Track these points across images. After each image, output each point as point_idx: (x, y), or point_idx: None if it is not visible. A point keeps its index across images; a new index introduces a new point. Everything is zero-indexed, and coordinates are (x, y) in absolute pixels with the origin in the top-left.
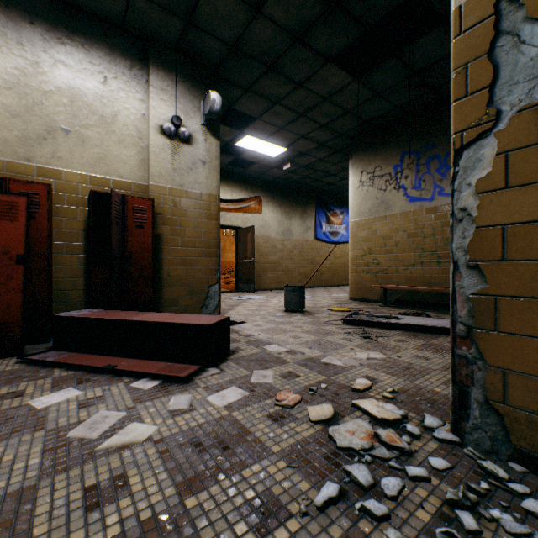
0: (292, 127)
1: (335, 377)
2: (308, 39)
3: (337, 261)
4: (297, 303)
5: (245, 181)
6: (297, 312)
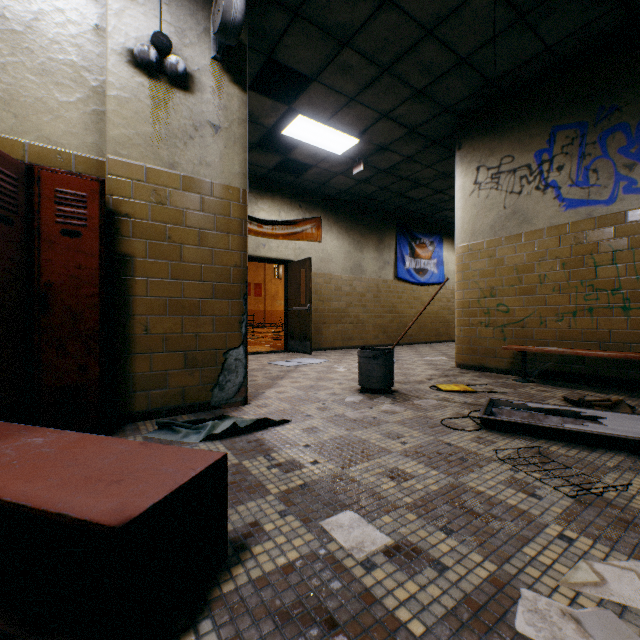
0: (368, 96)
1: None
2: None
3: (425, 310)
4: (381, 378)
5: (299, 196)
6: (381, 393)
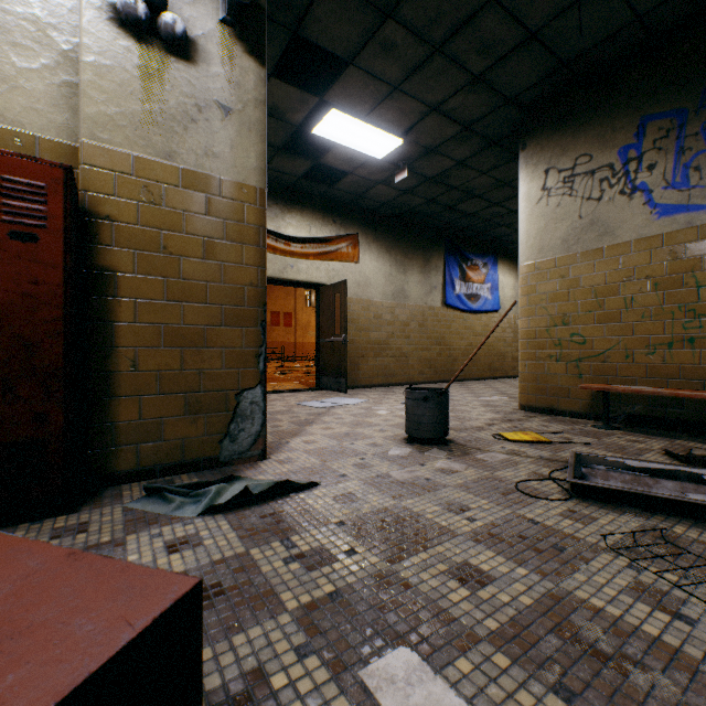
0: (415, 84)
1: None
2: None
3: (477, 341)
4: (433, 425)
5: (332, 210)
6: (432, 444)
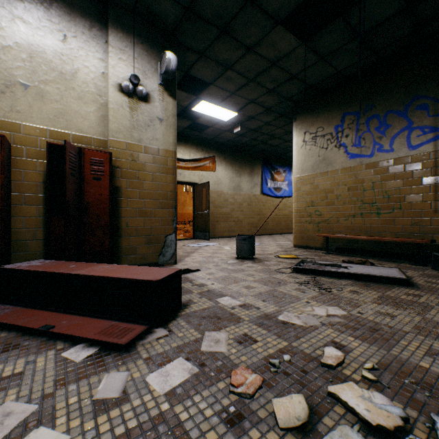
0: (242, 92)
1: (297, 342)
2: (259, 0)
3: (280, 213)
4: (247, 250)
5: (201, 144)
6: (247, 259)
